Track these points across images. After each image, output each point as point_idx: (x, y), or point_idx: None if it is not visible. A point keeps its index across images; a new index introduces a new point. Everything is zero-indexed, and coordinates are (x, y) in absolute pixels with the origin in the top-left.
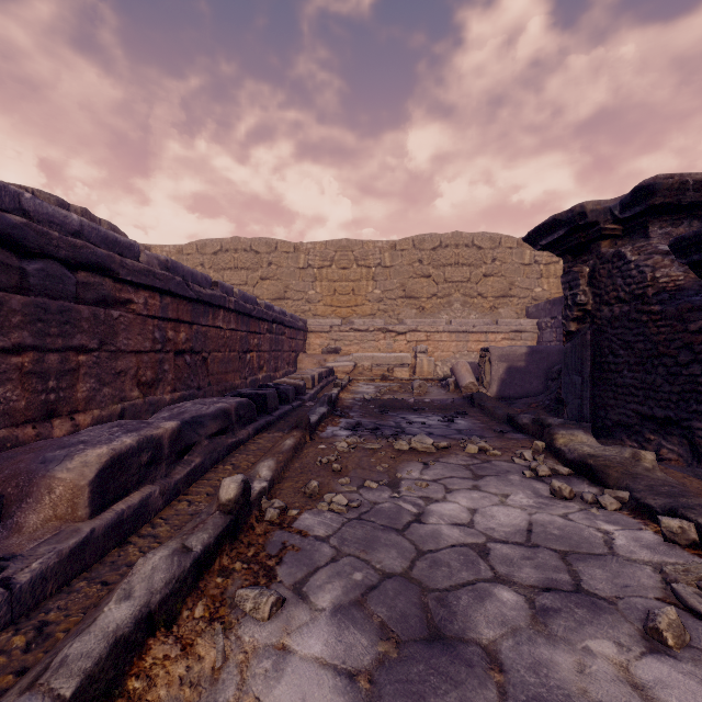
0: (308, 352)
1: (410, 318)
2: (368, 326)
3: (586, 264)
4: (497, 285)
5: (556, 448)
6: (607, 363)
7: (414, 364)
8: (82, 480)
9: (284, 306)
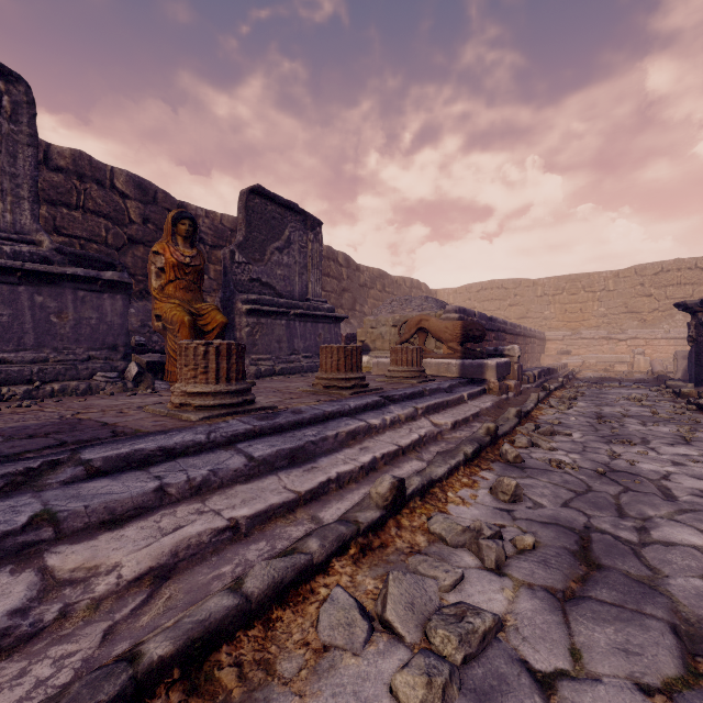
0: (546, 353)
1: (632, 328)
2: (593, 335)
3: (694, 320)
4: None
5: (665, 385)
6: (699, 358)
7: (632, 362)
8: (536, 375)
9: (526, 323)
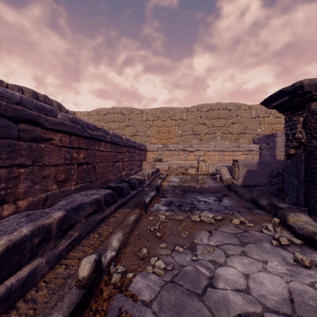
0: (147, 160)
1: (196, 144)
2: (175, 148)
3: (301, 116)
4: (238, 128)
5: (289, 224)
6: (315, 173)
7: (197, 167)
8: None
9: (136, 139)
